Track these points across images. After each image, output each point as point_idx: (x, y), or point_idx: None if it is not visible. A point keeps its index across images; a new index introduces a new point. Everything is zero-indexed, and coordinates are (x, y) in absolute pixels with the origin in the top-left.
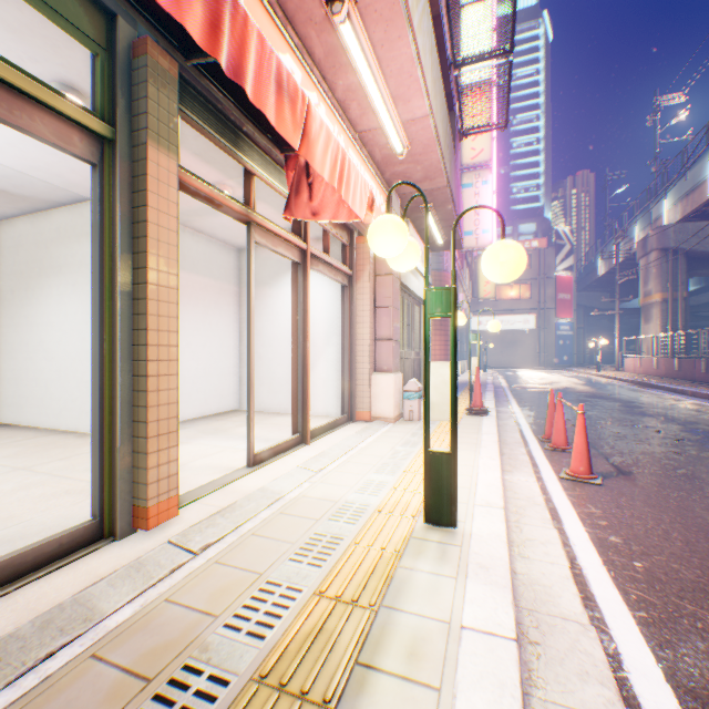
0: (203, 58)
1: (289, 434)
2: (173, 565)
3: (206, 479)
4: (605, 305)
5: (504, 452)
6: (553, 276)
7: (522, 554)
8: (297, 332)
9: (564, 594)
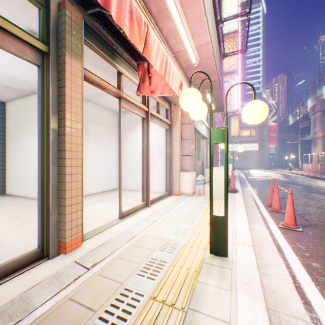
0: (93, 9)
1: (140, 201)
2: (76, 276)
3: (98, 224)
4: (292, 138)
5: (247, 212)
6: (267, 125)
7: (264, 273)
8: (144, 152)
9: (292, 300)
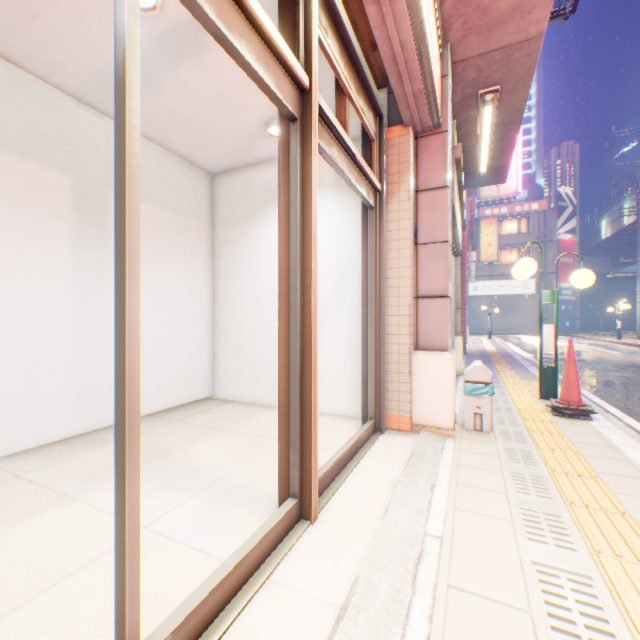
0: None
1: (275, 471)
2: None
3: None
4: (605, 269)
5: None
6: (554, 239)
7: None
8: (288, 274)
9: None
